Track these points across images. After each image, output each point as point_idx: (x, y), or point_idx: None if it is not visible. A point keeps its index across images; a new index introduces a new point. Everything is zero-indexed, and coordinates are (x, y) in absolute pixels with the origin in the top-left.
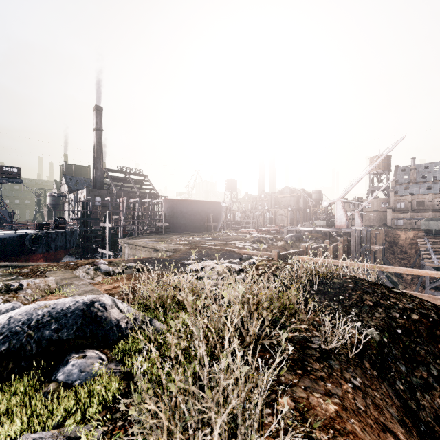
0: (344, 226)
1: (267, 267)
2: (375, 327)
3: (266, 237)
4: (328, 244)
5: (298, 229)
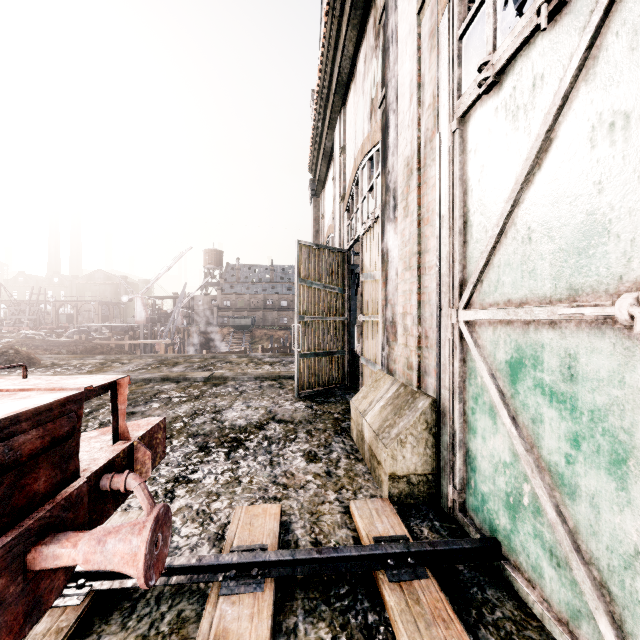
0: (144, 322)
1: (20, 340)
2: (67, 351)
3: (42, 334)
4: (112, 336)
5: (96, 327)
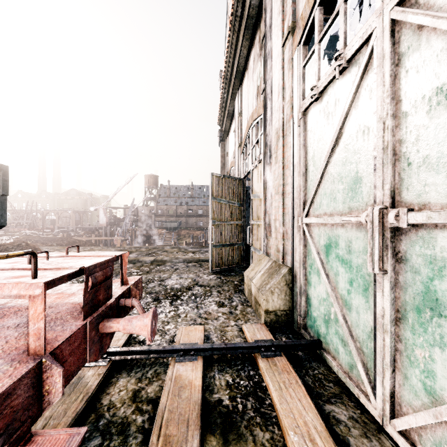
0: (105, 225)
1: (25, 237)
2: (56, 244)
3: (36, 233)
4: (84, 234)
5: (72, 228)
